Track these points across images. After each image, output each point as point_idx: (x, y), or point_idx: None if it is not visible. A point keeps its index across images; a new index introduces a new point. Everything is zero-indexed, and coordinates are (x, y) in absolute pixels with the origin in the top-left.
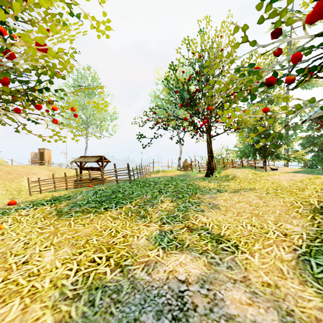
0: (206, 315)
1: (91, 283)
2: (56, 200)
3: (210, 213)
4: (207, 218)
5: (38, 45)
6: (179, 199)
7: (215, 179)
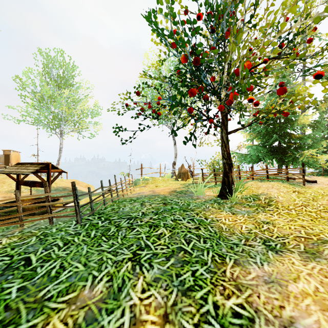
0: None
1: None
2: None
3: None
4: None
5: None
6: (187, 298)
7: (239, 205)
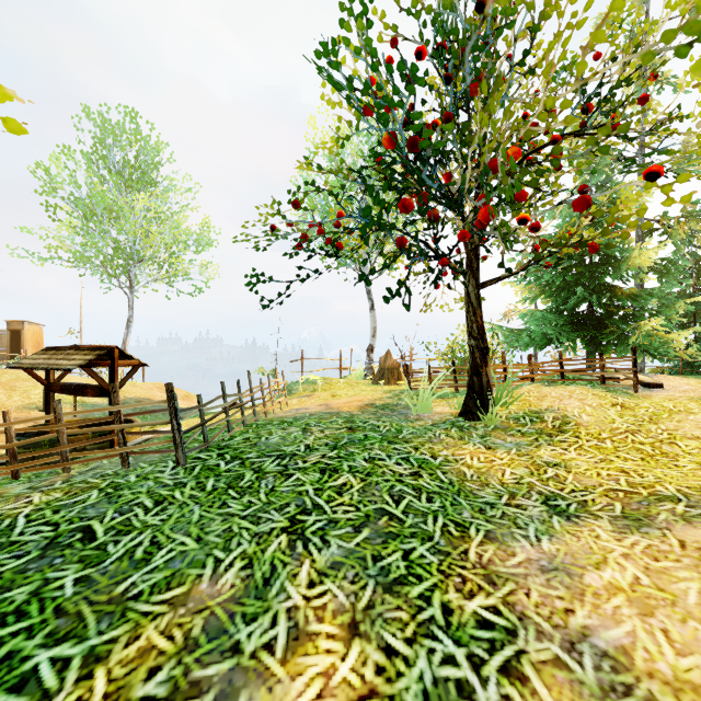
0: None
1: None
2: None
3: None
4: None
5: None
6: (394, 597)
7: (502, 431)
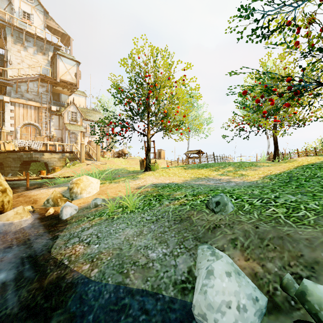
0: (224, 180)
1: (197, 177)
2: (182, 166)
3: (249, 171)
4: (245, 172)
5: (184, 116)
6: (238, 168)
7: (276, 162)
